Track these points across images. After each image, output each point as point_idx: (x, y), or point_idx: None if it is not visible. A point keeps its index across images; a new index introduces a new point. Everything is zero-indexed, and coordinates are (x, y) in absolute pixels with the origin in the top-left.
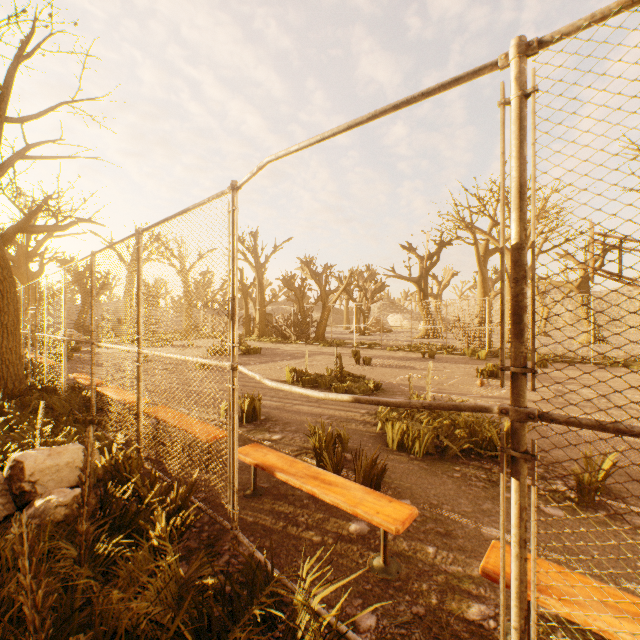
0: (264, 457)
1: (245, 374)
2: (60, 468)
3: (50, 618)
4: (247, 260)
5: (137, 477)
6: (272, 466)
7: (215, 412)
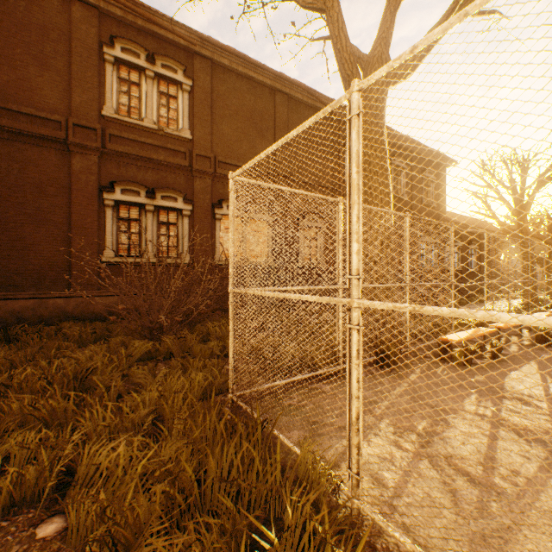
0: None
1: None
2: None
3: None
4: None
5: None
6: None
7: None
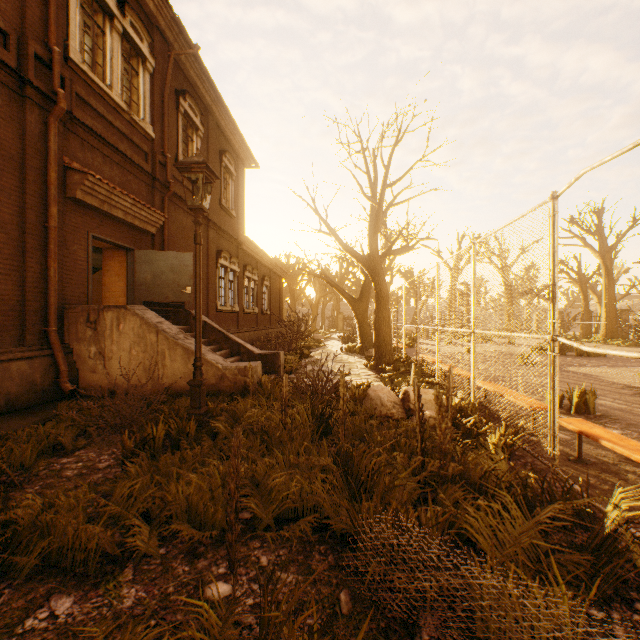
0: (588, 428)
1: (578, 374)
2: (426, 401)
3: (436, 459)
4: (585, 245)
5: (475, 415)
6: (596, 435)
7: (538, 399)
